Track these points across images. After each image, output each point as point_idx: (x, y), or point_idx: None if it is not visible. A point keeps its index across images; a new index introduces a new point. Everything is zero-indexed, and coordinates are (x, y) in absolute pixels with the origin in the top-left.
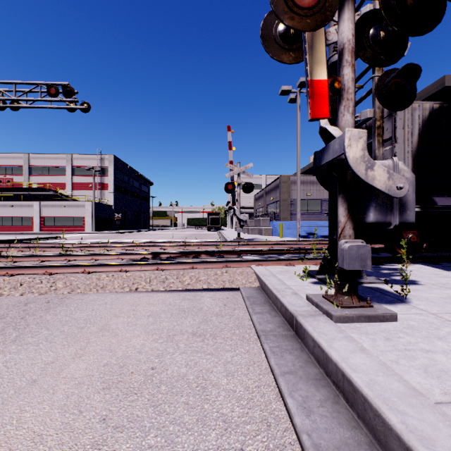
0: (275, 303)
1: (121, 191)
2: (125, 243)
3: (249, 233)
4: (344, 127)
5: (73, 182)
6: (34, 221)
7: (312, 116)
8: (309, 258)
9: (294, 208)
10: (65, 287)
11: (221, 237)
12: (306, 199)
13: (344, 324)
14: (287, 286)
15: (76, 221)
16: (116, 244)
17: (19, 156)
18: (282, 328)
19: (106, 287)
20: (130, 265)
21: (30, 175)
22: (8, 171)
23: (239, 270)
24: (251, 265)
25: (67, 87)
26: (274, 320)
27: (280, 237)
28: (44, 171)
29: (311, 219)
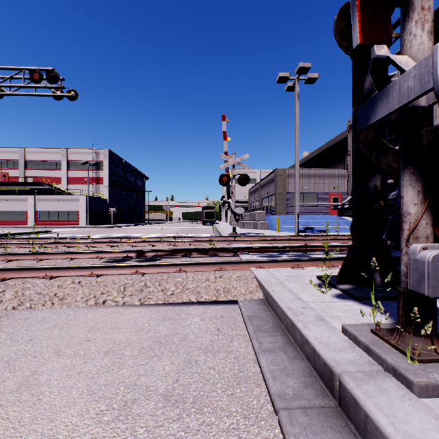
0: (290, 331)
1: (116, 185)
2: (113, 238)
3: (244, 227)
4: (416, 57)
5: (68, 177)
6: (29, 215)
7: (362, 39)
8: (320, 258)
9: (290, 201)
10: (12, 300)
11: (216, 232)
12: (302, 192)
13: (438, 402)
14: (304, 303)
15: (70, 215)
16: (103, 239)
17: (14, 150)
18: (311, 388)
19: (64, 300)
20: (104, 267)
21: (26, 169)
22: (3, 165)
23: (236, 275)
24: (251, 267)
25: (51, 72)
26: (295, 367)
27: (276, 232)
28: (39, 165)
29: (308, 213)
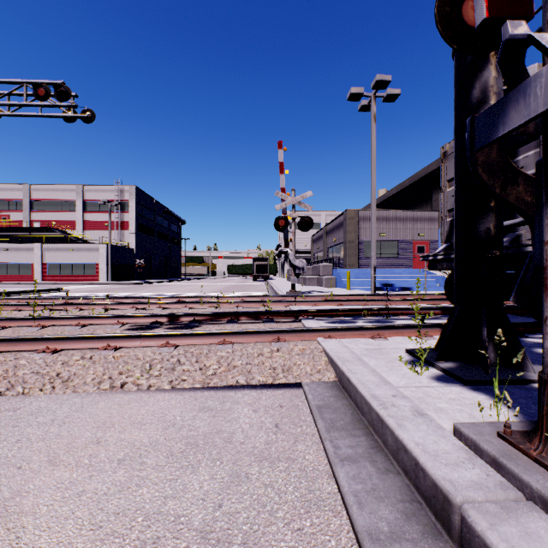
0: (377, 430)
1: (145, 231)
2: (139, 298)
3: (306, 284)
4: None
5: (85, 220)
6: (35, 269)
7: (490, 10)
8: (409, 325)
9: (363, 251)
10: None
11: (270, 289)
12: (379, 240)
13: None
14: (394, 390)
15: (87, 269)
16: (126, 299)
17: (17, 187)
18: (416, 521)
19: (69, 382)
20: (124, 338)
21: (31, 211)
22: (3, 206)
23: (298, 348)
24: (318, 337)
25: (60, 86)
26: (388, 487)
27: (346, 290)
28: (48, 206)
29: (386, 266)
